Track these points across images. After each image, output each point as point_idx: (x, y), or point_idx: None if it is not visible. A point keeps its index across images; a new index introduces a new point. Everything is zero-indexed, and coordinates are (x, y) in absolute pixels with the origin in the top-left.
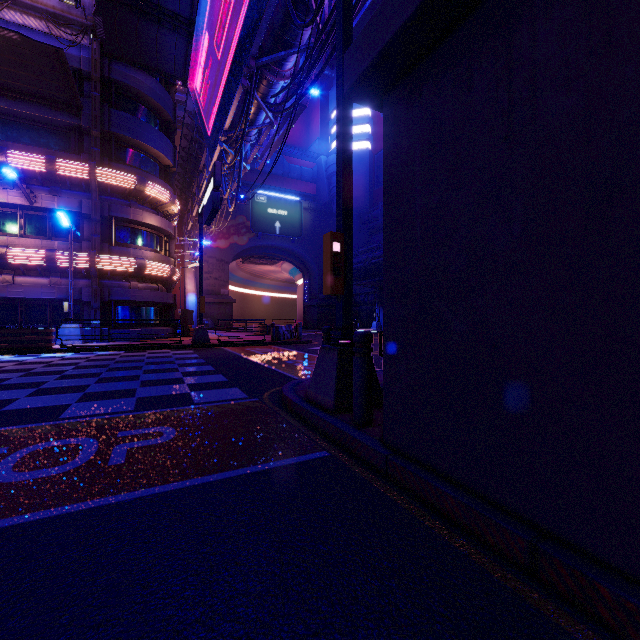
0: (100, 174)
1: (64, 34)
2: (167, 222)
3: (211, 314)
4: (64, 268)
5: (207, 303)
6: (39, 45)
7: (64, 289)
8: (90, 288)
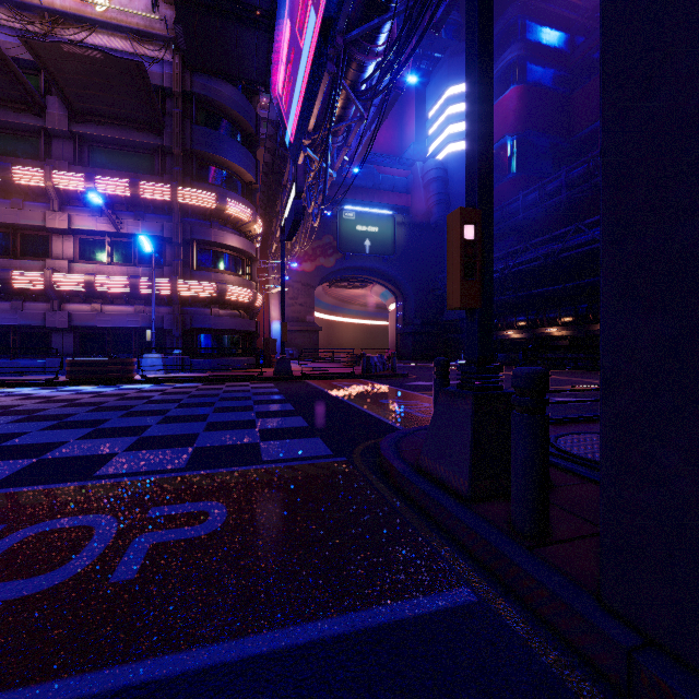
0: (181, 195)
1: (148, 52)
2: (249, 243)
3: (296, 343)
4: (148, 295)
5: (292, 331)
6: (121, 61)
7: (148, 317)
8: (172, 316)
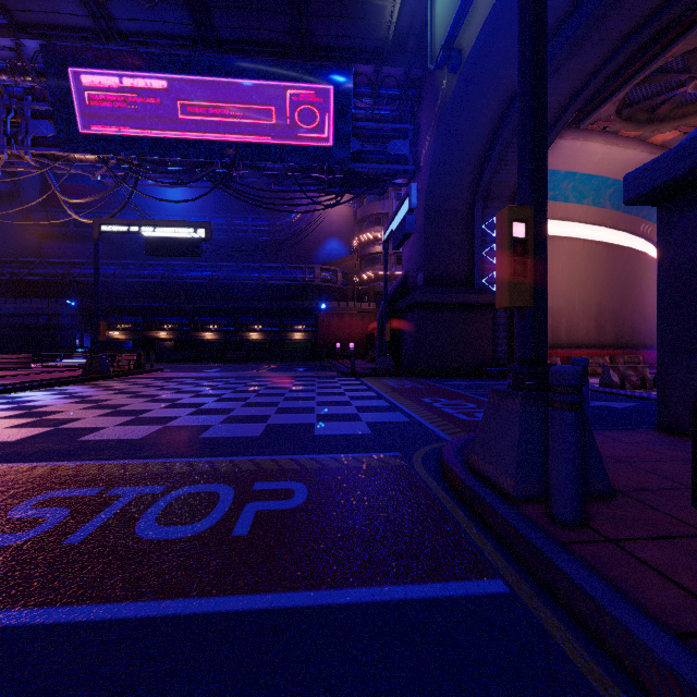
0: None
1: None
2: None
3: None
4: None
5: None
6: None
7: None
8: None
